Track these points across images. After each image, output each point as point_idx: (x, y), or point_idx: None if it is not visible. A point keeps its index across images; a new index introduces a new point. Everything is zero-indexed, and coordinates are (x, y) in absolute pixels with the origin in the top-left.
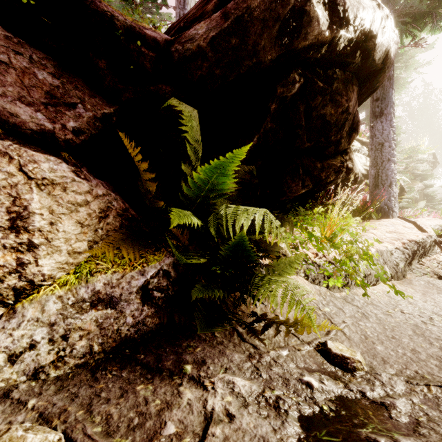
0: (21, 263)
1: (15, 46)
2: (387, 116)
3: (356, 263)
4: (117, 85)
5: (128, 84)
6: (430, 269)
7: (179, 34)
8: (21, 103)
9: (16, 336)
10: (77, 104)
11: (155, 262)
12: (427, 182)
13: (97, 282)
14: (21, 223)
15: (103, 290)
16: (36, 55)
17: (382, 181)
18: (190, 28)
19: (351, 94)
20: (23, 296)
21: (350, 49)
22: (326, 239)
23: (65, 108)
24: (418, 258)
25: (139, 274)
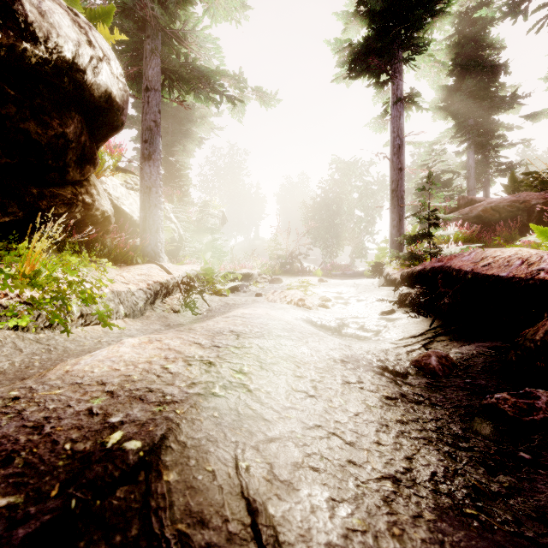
0: None
1: None
2: (155, 161)
3: (65, 302)
4: None
5: None
6: (170, 306)
7: None
8: None
9: None
10: None
11: None
12: (216, 236)
13: None
14: None
15: None
16: None
17: (150, 226)
18: None
19: (68, 121)
20: None
21: (51, 69)
22: (23, 277)
23: None
24: (162, 298)
25: None
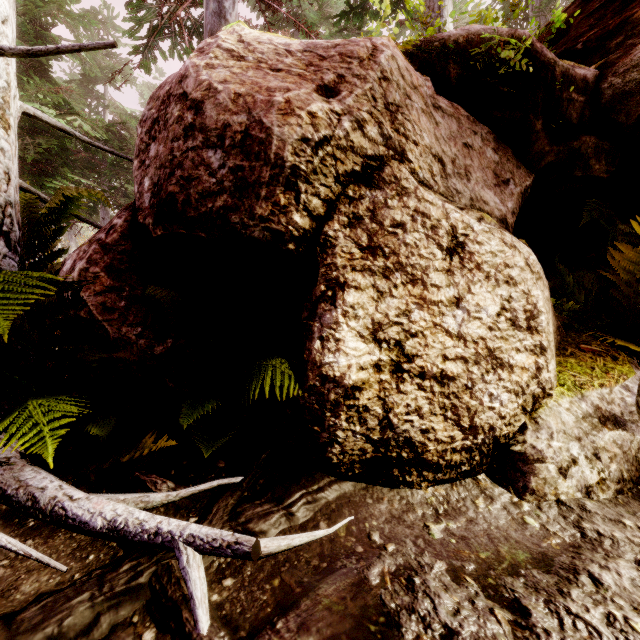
0: (538, 367)
1: (472, 126)
2: None
3: None
4: (544, 149)
5: (553, 145)
6: None
7: (576, 60)
8: (486, 189)
9: (555, 448)
10: (509, 180)
11: (632, 375)
12: None
13: (592, 396)
14: (532, 323)
15: (601, 406)
16: (483, 131)
17: None
18: (606, 49)
19: None
20: (536, 405)
21: None
22: None
23: (503, 187)
24: None
25: (624, 389)
